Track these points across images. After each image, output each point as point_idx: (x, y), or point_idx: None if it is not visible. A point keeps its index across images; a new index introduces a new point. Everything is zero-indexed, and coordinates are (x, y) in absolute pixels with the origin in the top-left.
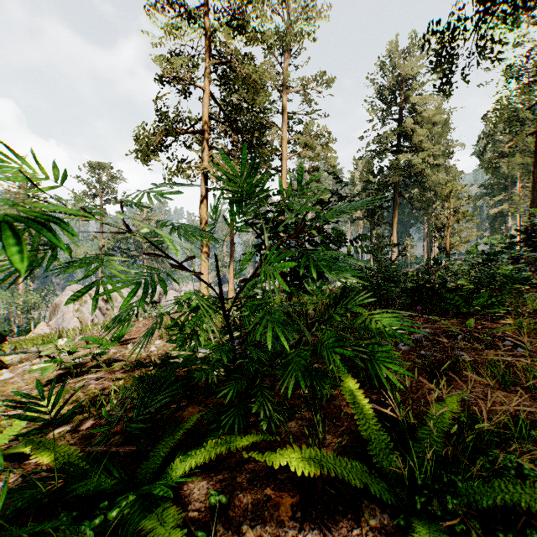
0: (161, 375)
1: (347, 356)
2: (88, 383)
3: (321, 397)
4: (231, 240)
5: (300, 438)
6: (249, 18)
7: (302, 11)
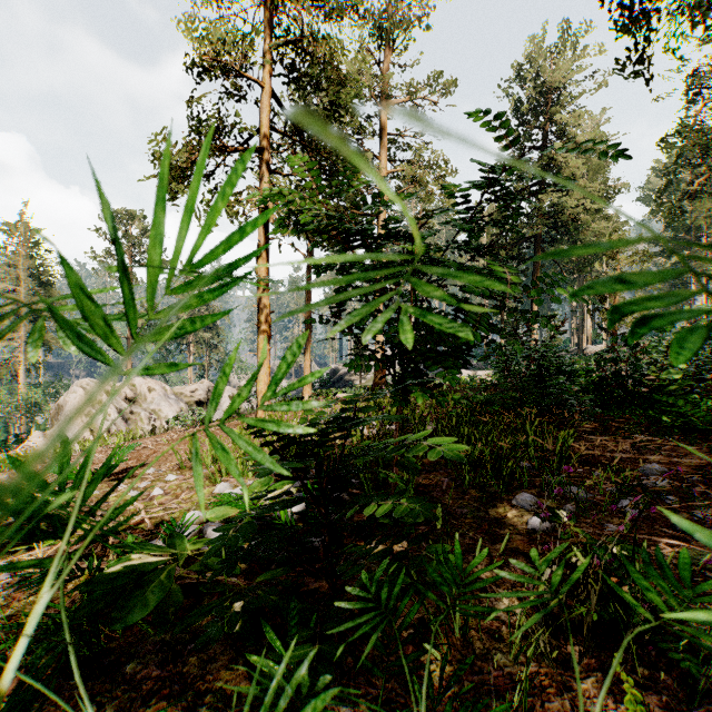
0: (92, 608)
1: (520, 529)
2: None
3: (507, 708)
4: (307, 316)
5: None
6: None
7: None
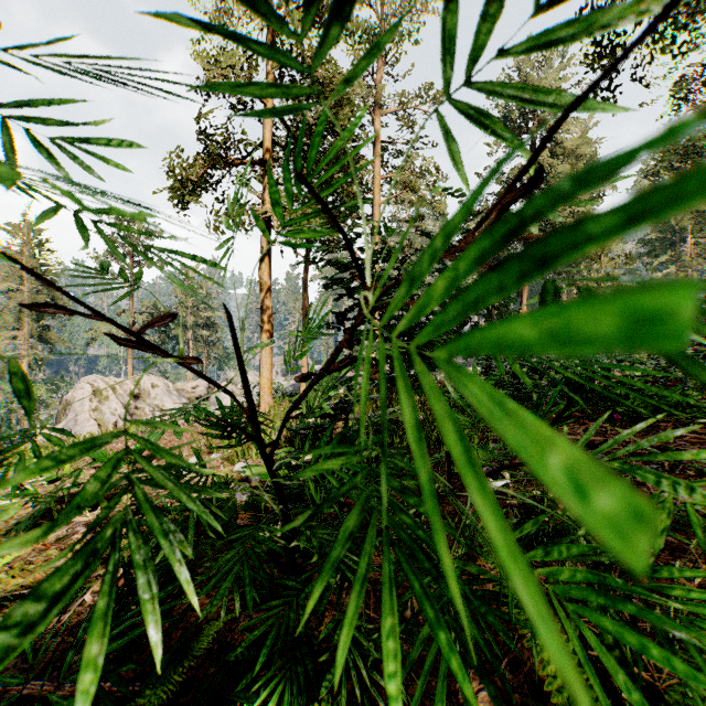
0: None
1: None
2: (73, 530)
3: None
4: (304, 314)
5: (418, 671)
6: (328, 2)
7: (400, 4)
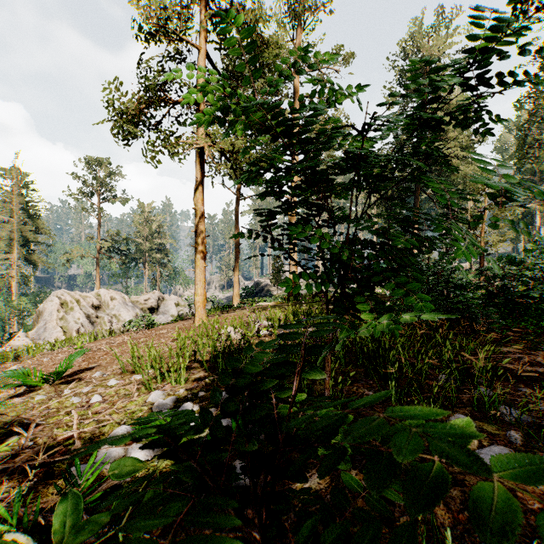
0: None
1: None
2: None
3: None
4: (236, 240)
5: None
6: None
7: None
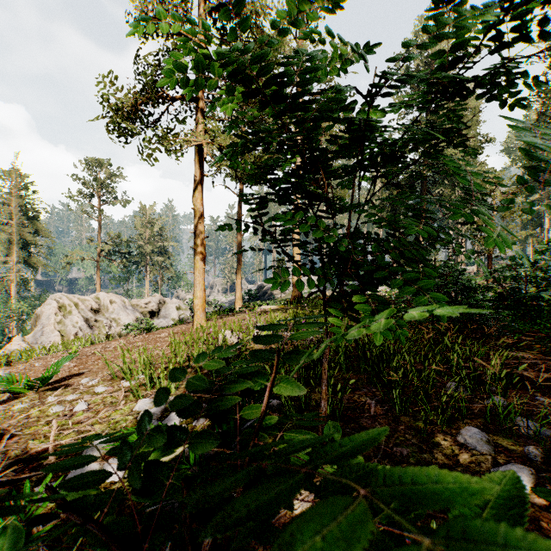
0: None
1: None
2: None
3: None
4: (238, 243)
5: None
6: None
7: None
